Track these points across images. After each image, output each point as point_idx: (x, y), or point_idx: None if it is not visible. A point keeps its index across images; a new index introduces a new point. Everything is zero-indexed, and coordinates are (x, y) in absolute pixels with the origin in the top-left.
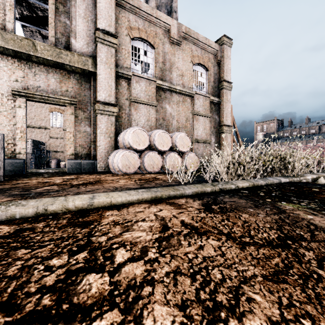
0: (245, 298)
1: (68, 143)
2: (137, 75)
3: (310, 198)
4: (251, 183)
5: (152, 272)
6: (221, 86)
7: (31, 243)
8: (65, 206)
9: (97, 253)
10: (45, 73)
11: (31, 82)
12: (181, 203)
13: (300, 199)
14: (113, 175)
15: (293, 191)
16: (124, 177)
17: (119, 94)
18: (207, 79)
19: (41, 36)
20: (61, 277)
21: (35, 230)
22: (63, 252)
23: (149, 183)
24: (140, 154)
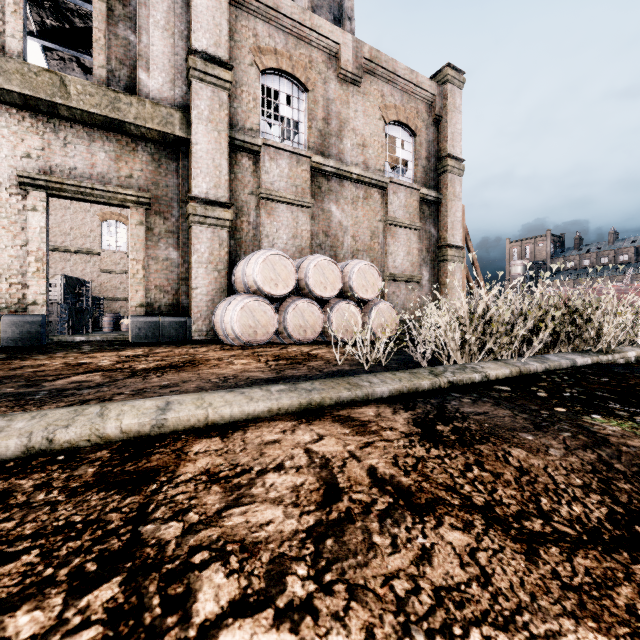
0: None
1: (133, 283)
2: (272, 145)
3: None
4: (515, 367)
5: None
6: (441, 166)
7: None
8: (98, 431)
9: (148, 585)
10: (86, 141)
11: (58, 158)
12: (365, 418)
13: (631, 408)
14: (223, 349)
15: (608, 386)
16: (245, 353)
17: (236, 184)
18: (415, 154)
19: (81, 70)
20: None
21: (9, 500)
22: (55, 581)
23: (296, 366)
24: (278, 304)
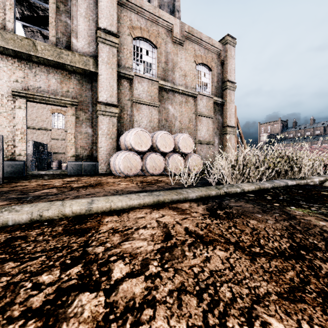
0: (259, 322)
1: (69, 145)
2: (139, 75)
3: (319, 202)
4: (257, 186)
5: (153, 290)
6: (224, 86)
7: (21, 254)
8: (62, 212)
9: (93, 267)
10: (46, 73)
11: (32, 82)
12: (184, 208)
13: (310, 204)
14: (114, 178)
15: (301, 194)
16: (126, 179)
17: (121, 95)
18: (211, 80)
19: (42, 37)
20: (50, 296)
21: (27, 239)
22: (55, 266)
23: (151, 185)
24: (142, 155)
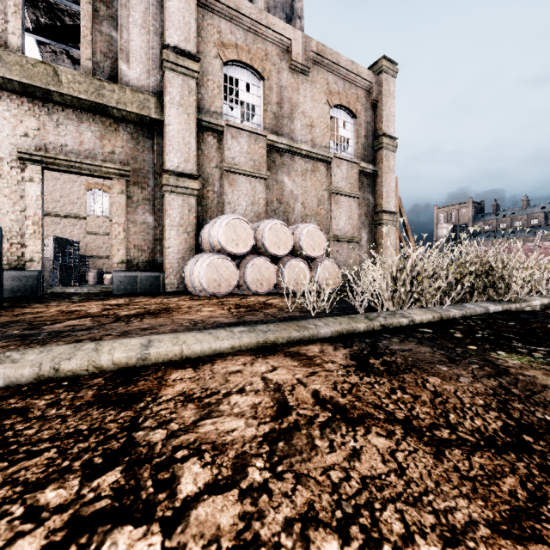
0: None
1: (115, 243)
2: (234, 125)
3: (547, 343)
4: (437, 314)
5: (256, 520)
6: (378, 144)
7: (12, 446)
8: (94, 363)
9: (143, 472)
10: (75, 122)
11: (52, 137)
12: (311, 354)
13: (531, 346)
14: (192, 299)
15: (514, 329)
16: (211, 302)
17: (203, 159)
18: (355, 133)
19: (70, 61)
20: (57, 536)
21: (28, 414)
22: (71, 470)
23: (254, 313)
24: (239, 261)
